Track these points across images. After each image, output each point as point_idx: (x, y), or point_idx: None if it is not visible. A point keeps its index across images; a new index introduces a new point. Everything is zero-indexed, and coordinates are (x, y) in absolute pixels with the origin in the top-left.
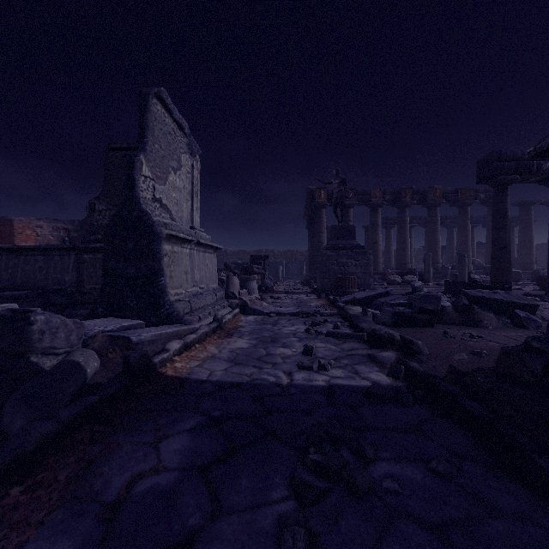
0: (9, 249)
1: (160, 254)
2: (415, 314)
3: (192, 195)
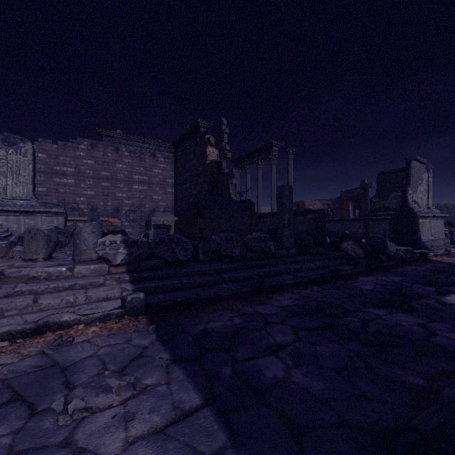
0: (336, 220)
1: (418, 223)
2: None
3: (428, 191)
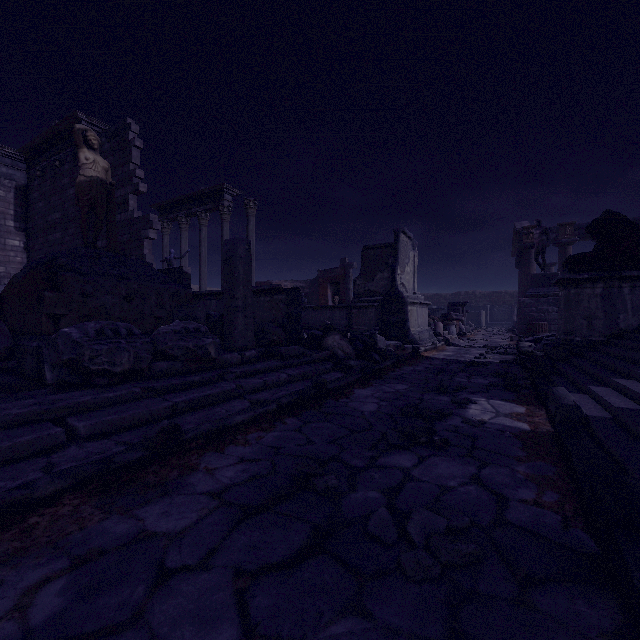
0: (314, 307)
1: (407, 311)
2: None
3: (414, 273)
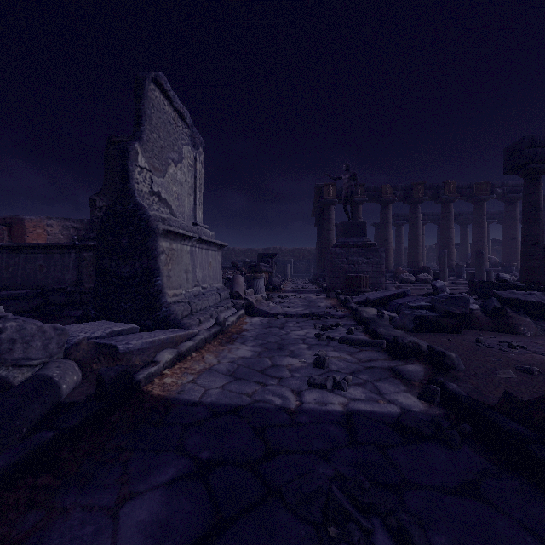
0: (10, 247)
1: (156, 251)
2: (440, 318)
3: (195, 189)
